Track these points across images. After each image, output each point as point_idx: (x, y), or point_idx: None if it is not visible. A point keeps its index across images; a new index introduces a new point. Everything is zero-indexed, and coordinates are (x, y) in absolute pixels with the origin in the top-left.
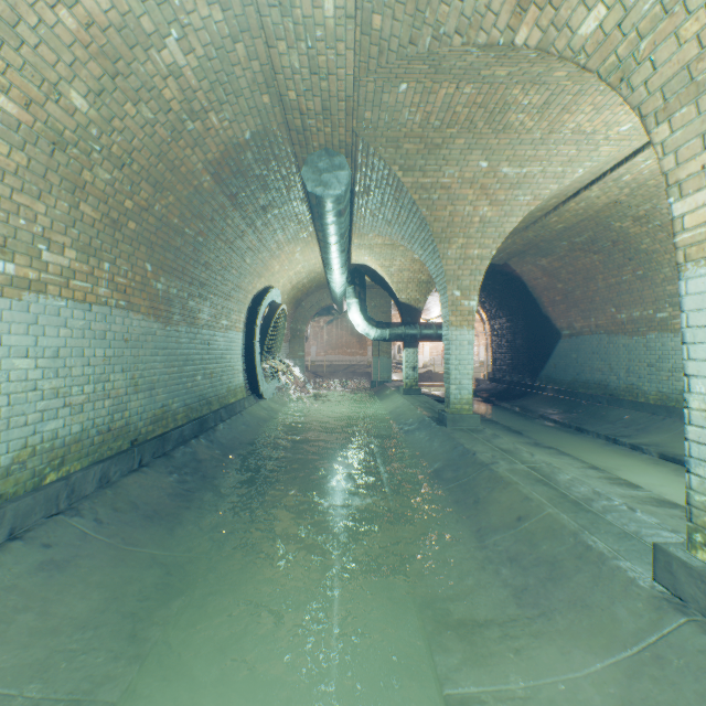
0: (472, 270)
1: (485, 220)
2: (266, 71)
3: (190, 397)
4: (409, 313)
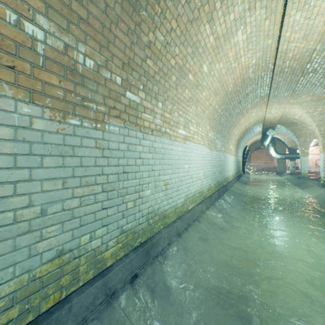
0: (307, 143)
1: (310, 133)
2: (262, 123)
3: (238, 170)
4: (291, 150)
